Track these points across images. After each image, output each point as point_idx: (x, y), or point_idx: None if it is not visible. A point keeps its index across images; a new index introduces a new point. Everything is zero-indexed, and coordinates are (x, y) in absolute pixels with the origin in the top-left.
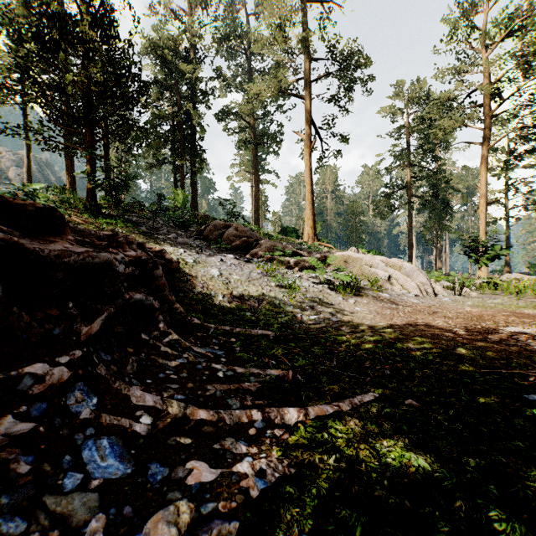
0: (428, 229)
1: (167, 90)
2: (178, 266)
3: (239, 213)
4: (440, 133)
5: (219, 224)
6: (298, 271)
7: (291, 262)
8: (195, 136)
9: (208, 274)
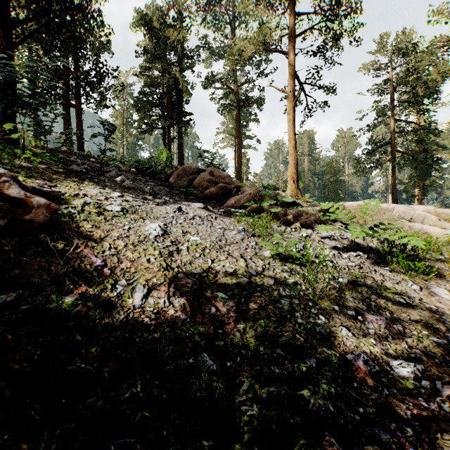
0: (411, 186)
1: (155, 58)
2: (70, 217)
3: (220, 165)
4: (438, 78)
5: (190, 167)
6: (301, 228)
7: (288, 214)
8: (182, 102)
9: (137, 233)
